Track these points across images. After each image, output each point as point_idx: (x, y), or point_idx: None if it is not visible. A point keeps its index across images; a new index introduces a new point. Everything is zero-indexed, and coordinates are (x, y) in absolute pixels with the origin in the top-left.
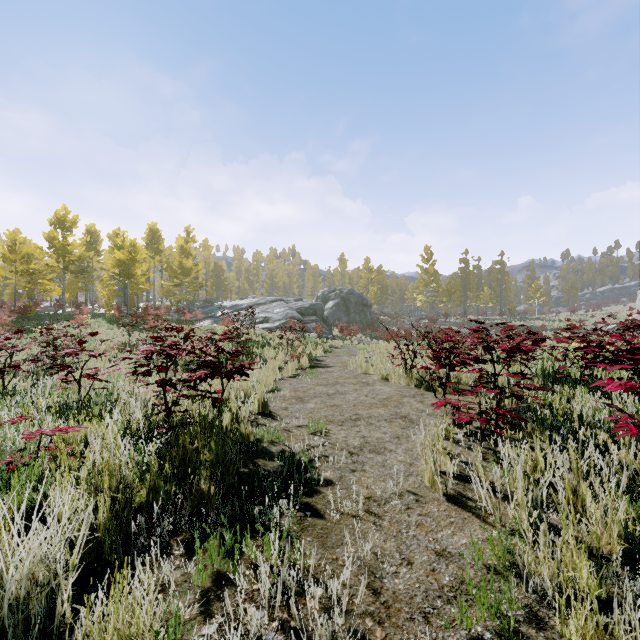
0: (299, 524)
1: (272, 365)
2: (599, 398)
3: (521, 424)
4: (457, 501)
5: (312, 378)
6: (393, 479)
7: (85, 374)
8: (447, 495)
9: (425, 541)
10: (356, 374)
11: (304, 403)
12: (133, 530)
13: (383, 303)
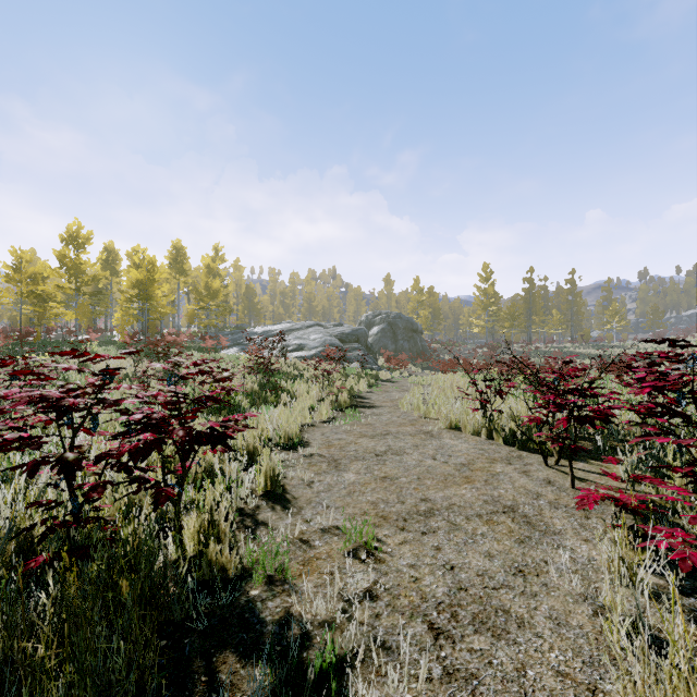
0: None
1: (300, 405)
2: None
3: None
4: None
5: (353, 424)
6: None
7: None
8: None
9: None
10: (412, 418)
11: (339, 472)
12: None
13: (435, 329)
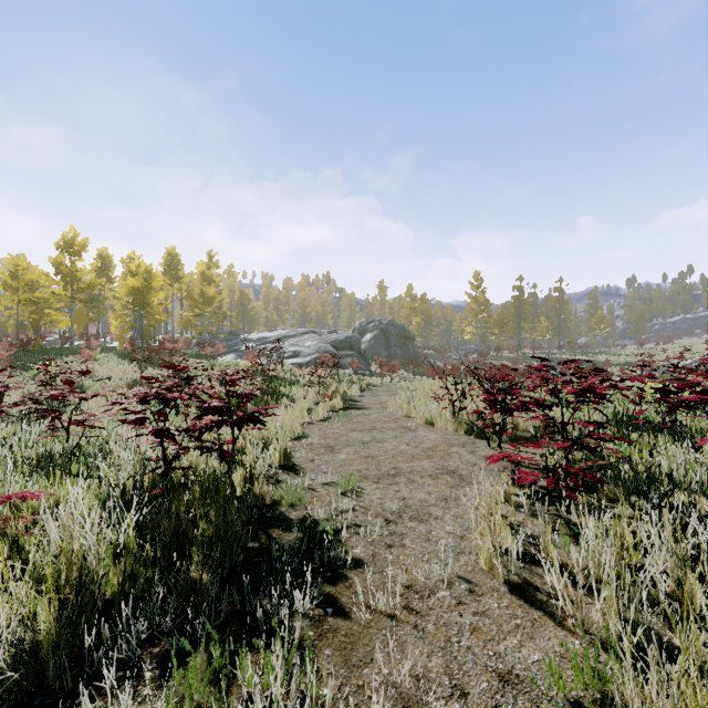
0: (316, 627)
1: (300, 407)
2: (686, 449)
3: (595, 483)
4: (523, 592)
5: (345, 422)
6: (440, 559)
7: (74, 420)
8: (509, 583)
9: (483, 656)
10: (396, 417)
11: (334, 453)
12: (88, 645)
13: (427, 335)
